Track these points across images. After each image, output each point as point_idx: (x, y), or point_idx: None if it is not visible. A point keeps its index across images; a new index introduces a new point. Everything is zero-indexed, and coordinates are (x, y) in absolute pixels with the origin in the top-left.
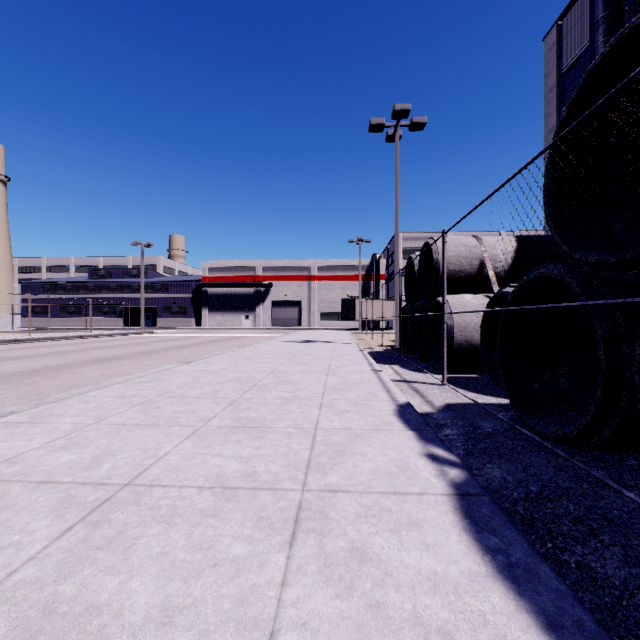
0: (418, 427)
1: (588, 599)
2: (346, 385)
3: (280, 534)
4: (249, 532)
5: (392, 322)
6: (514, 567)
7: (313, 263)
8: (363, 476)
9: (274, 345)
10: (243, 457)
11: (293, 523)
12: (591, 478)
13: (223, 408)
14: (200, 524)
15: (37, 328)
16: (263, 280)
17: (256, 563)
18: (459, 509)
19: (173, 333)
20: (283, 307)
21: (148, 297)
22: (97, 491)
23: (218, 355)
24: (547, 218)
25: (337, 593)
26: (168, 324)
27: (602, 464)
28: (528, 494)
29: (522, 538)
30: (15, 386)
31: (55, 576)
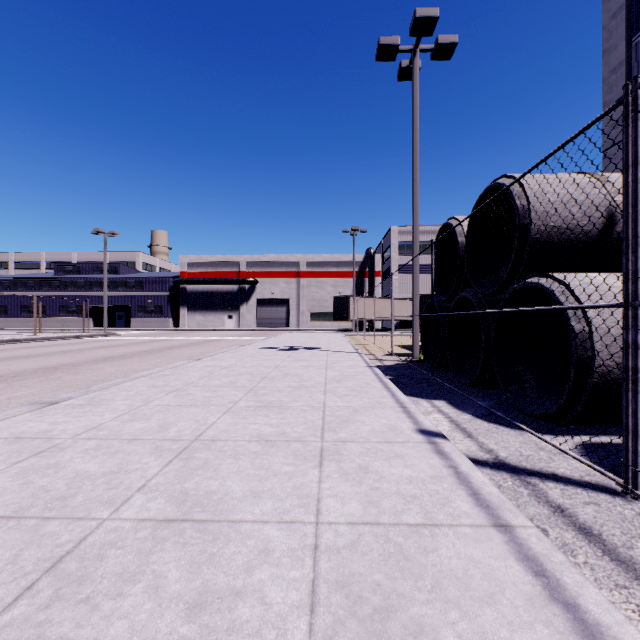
0: None
1: None
2: (389, 552)
3: None
4: None
5: (387, 322)
6: None
7: (302, 258)
8: None
9: (244, 355)
10: None
11: None
12: None
13: None
14: None
15: None
16: (248, 276)
17: None
18: None
19: (140, 335)
20: (270, 306)
21: (120, 295)
22: None
23: (137, 379)
24: None
25: None
26: (142, 325)
27: None
28: None
29: None
30: None
31: None
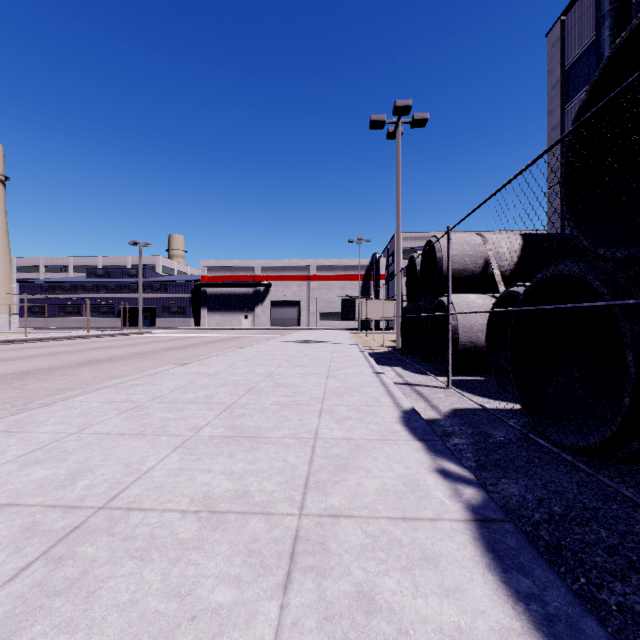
0: (426, 437)
1: None
2: (347, 389)
3: (273, 574)
4: (236, 571)
5: (392, 322)
6: (554, 621)
7: (313, 263)
8: (368, 497)
9: (273, 346)
10: (235, 473)
11: (288, 559)
12: (620, 496)
13: (216, 415)
14: (180, 560)
15: (35, 328)
16: (262, 280)
17: (243, 615)
18: (480, 540)
19: (171, 333)
20: (282, 307)
21: (147, 297)
22: (66, 516)
23: (215, 356)
24: (565, 211)
25: None
26: (167, 324)
27: (629, 479)
28: (551, 516)
29: (558, 579)
30: (2, 389)
31: None
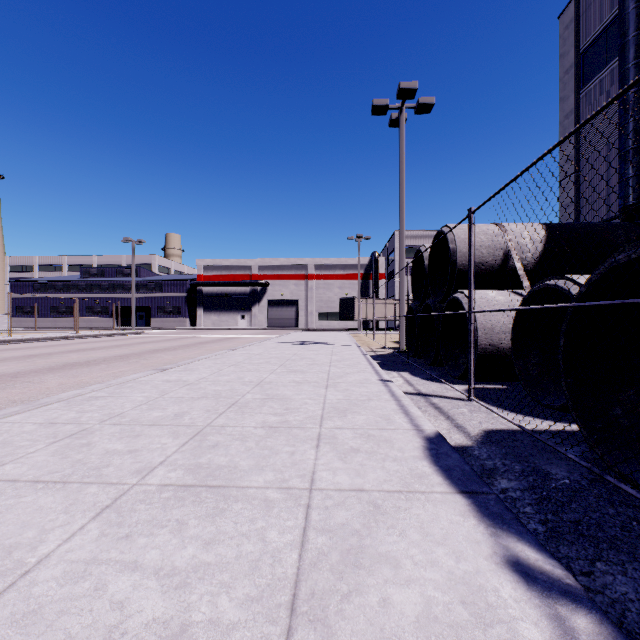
0: (469, 486)
1: None
2: (351, 403)
3: None
4: None
5: (391, 322)
6: None
7: (311, 262)
8: None
9: (267, 347)
10: (176, 572)
11: None
12: None
13: (180, 445)
14: None
15: (26, 328)
16: (259, 279)
17: None
18: None
19: (165, 334)
20: (280, 307)
21: (141, 296)
22: None
23: (202, 360)
24: None
25: None
26: (162, 324)
27: None
28: None
29: None
30: None
31: None
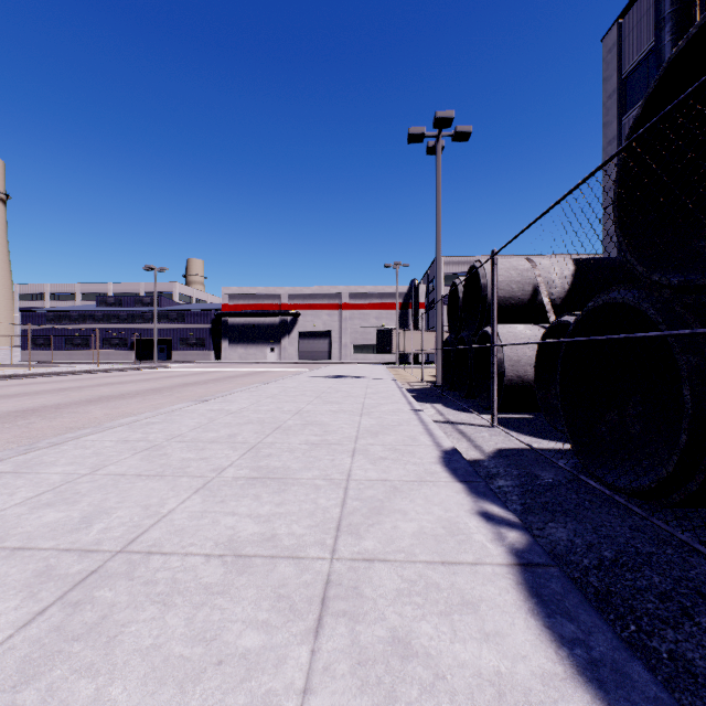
0: (467, 478)
1: (688, 702)
2: (382, 427)
3: (303, 619)
4: (265, 616)
5: (432, 355)
6: (598, 666)
7: (345, 290)
8: (404, 540)
9: (301, 381)
10: (261, 516)
11: (319, 603)
12: (675, 541)
13: (241, 455)
14: (204, 605)
15: (39, 362)
16: (290, 309)
17: (272, 660)
18: (523, 584)
19: (190, 367)
20: (312, 339)
21: (162, 328)
22: (82, 560)
23: (238, 392)
24: (618, 234)
25: (375, 704)
26: (184, 357)
27: (686, 523)
28: (601, 561)
29: (604, 624)
30: (6, 428)
31: (15, 679)
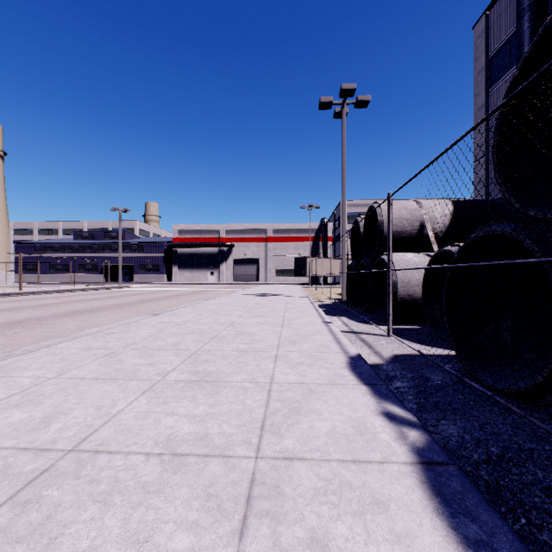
0: (371, 381)
1: None
2: (299, 337)
3: (229, 519)
4: (194, 516)
5: (338, 278)
6: None
7: (269, 226)
8: (320, 439)
9: (235, 298)
10: (197, 416)
11: (244, 503)
12: (551, 438)
13: (182, 360)
14: (141, 504)
15: (29, 283)
16: (226, 241)
17: None
18: (426, 483)
19: (147, 287)
20: (243, 265)
21: (126, 256)
22: (37, 459)
23: (184, 307)
24: (497, 177)
25: None
26: (143, 279)
27: None
28: (489, 456)
29: (504, 524)
30: None
31: None
